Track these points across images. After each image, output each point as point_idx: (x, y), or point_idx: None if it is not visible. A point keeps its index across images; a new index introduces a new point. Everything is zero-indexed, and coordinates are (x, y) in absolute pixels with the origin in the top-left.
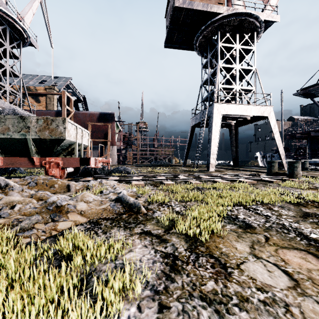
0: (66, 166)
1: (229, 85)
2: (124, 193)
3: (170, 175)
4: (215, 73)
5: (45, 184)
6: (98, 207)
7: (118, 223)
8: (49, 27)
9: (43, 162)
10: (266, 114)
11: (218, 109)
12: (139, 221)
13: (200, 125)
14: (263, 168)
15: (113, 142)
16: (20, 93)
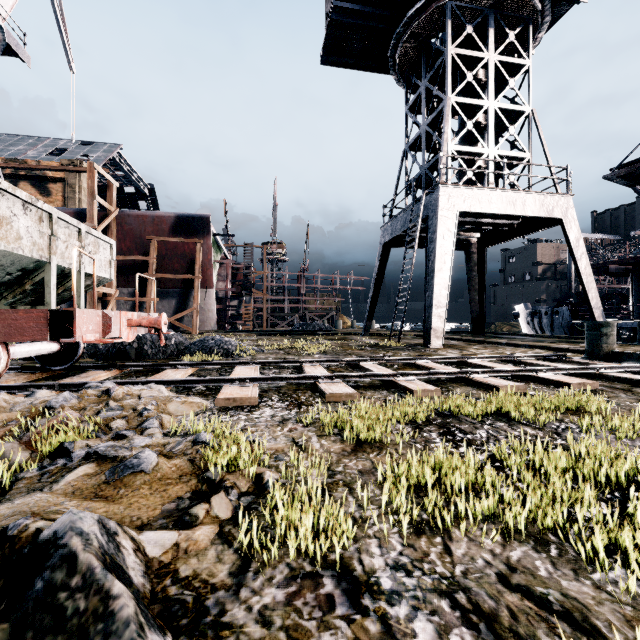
0: (1, 339)
1: (472, 147)
2: (143, 466)
3: (338, 361)
4: (440, 117)
5: None
6: None
7: None
8: (65, 25)
9: None
10: (558, 213)
11: (449, 201)
12: None
13: (401, 242)
14: (546, 339)
15: (208, 282)
16: None
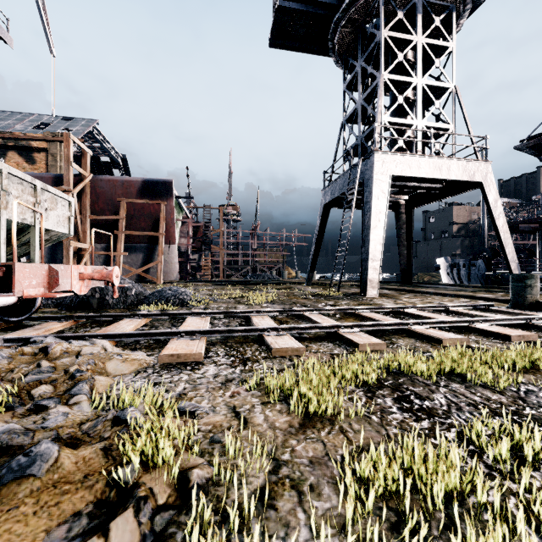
0: None
1: (403, 119)
2: (34, 468)
3: (284, 311)
4: (374, 93)
5: None
6: None
7: None
8: (46, 14)
9: None
10: (479, 178)
11: (383, 166)
12: None
13: (339, 203)
14: (467, 289)
15: (171, 238)
16: None
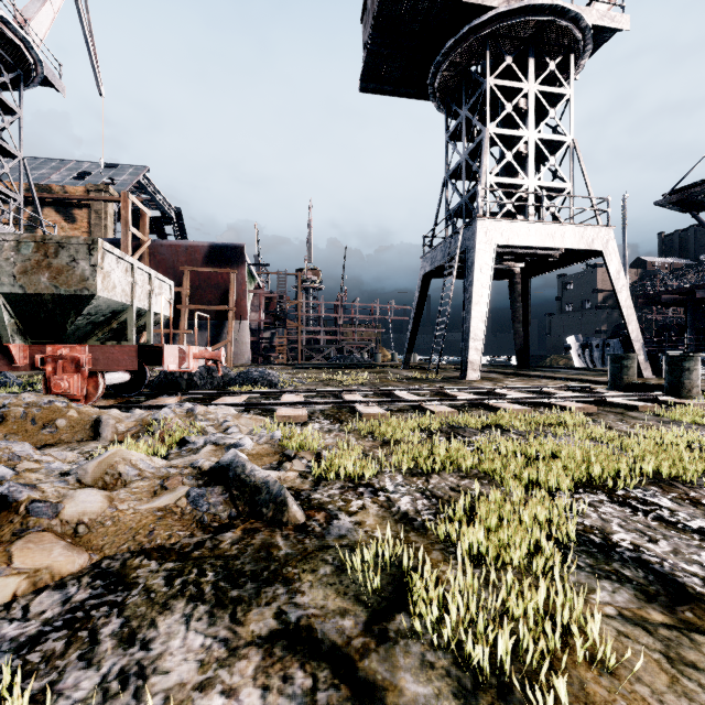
0: (101, 369)
1: (512, 179)
2: (247, 446)
3: (374, 391)
4: (479, 148)
5: (30, 419)
6: (146, 503)
7: (199, 574)
8: (94, 47)
9: (37, 358)
10: (598, 245)
11: (487, 234)
12: (275, 562)
13: (442, 272)
14: (590, 373)
15: (242, 313)
16: (20, 197)
